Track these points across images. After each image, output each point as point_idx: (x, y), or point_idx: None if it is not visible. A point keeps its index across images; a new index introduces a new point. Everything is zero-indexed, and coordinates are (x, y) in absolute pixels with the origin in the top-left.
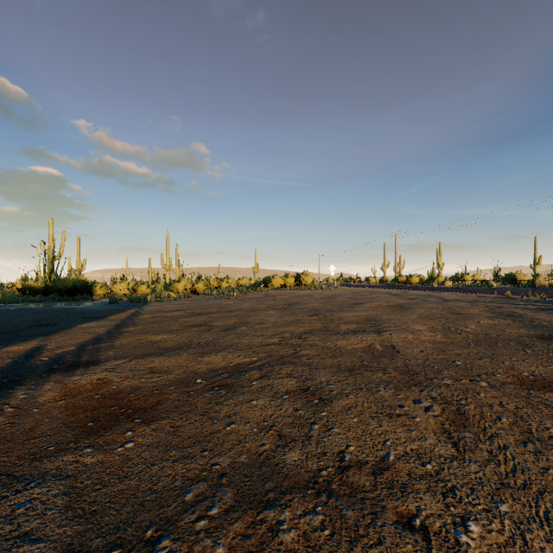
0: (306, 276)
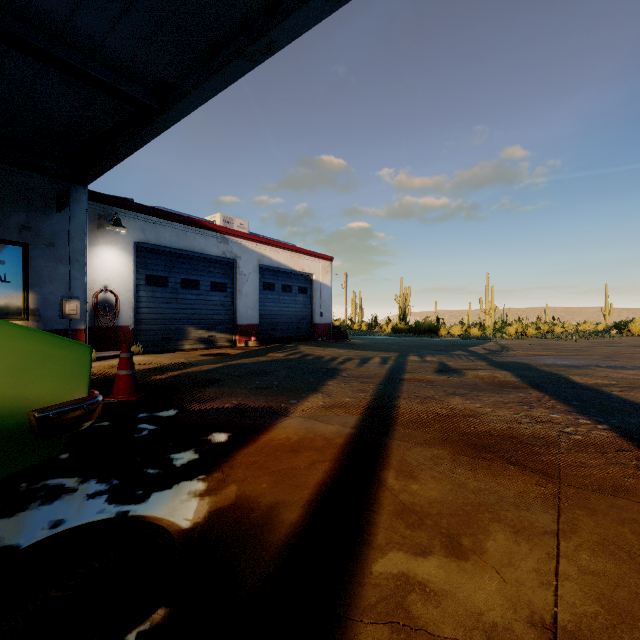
0: None
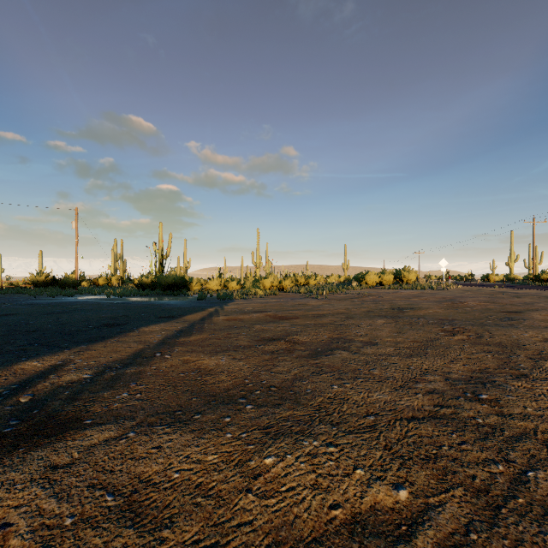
0: (408, 272)
